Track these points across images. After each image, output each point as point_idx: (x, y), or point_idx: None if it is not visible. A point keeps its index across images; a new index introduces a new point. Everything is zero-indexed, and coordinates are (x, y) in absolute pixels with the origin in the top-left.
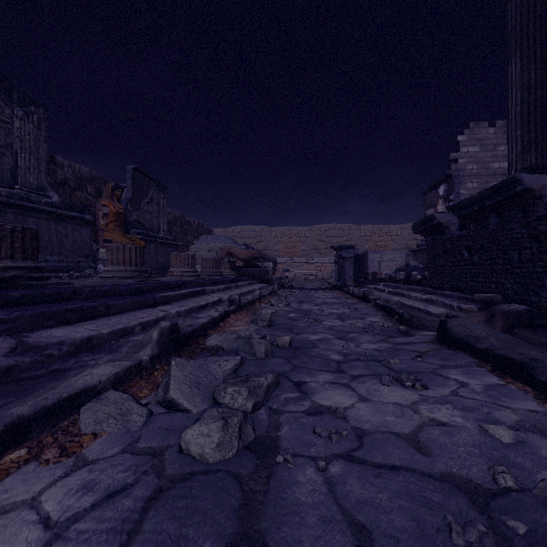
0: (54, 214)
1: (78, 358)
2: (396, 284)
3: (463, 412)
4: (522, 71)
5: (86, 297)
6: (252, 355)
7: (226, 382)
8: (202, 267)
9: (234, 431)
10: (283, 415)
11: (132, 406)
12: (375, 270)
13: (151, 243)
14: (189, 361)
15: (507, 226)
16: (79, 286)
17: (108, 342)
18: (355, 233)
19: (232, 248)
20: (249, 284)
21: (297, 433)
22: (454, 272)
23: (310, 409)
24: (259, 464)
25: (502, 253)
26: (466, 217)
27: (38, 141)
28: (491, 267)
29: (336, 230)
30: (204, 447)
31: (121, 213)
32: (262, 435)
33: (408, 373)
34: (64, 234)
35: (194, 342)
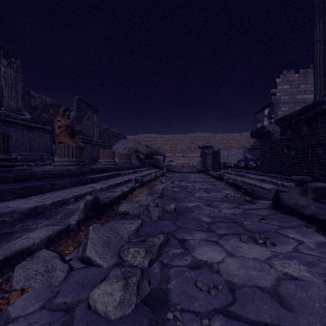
0: (26, 126)
1: (24, 223)
2: (239, 169)
3: (307, 267)
4: (324, 32)
5: (39, 178)
6: (149, 218)
7: (129, 242)
8: (119, 158)
9: (133, 289)
10: (171, 269)
11: (56, 263)
12: (224, 161)
13: (88, 144)
14: (103, 226)
15: (314, 132)
16: (35, 171)
17: (50, 210)
18: (213, 139)
19: (138, 147)
20: (148, 169)
21: (182, 287)
22: (277, 162)
23: (192, 264)
24: (153, 318)
25: (311, 149)
26: (286, 127)
27: (16, 80)
28: (303, 158)
29: (201, 136)
30: (108, 305)
31: (69, 125)
32: (156, 288)
33: (258, 232)
34: (33, 138)
35: (110, 208)
